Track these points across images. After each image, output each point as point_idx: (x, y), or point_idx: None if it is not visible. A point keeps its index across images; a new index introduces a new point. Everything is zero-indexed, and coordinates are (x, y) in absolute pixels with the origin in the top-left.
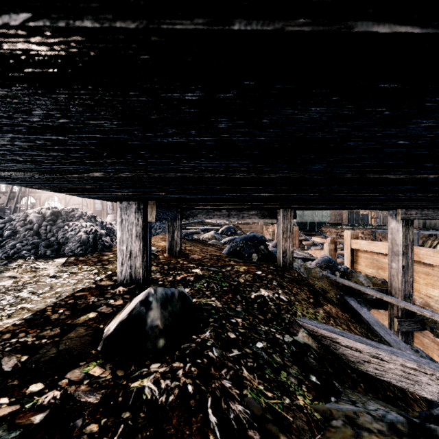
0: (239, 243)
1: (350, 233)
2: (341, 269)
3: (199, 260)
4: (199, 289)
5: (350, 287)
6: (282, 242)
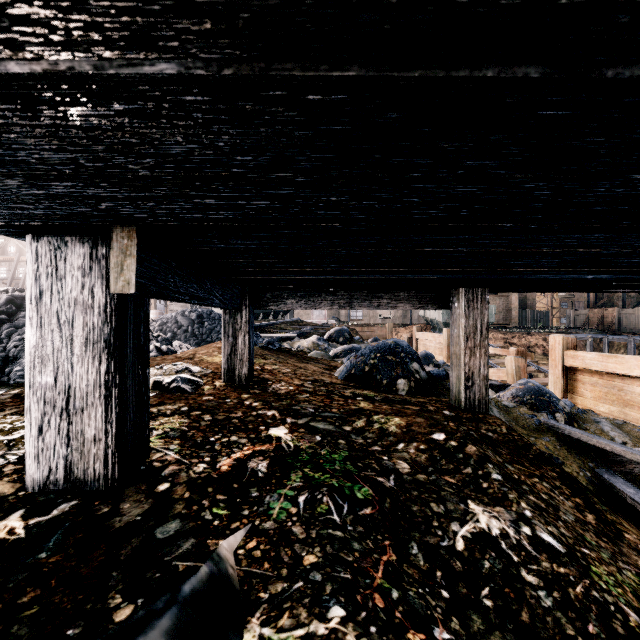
0: (369, 358)
1: (562, 339)
2: (566, 409)
3: (290, 396)
4: (281, 533)
5: (600, 449)
6: (464, 357)
